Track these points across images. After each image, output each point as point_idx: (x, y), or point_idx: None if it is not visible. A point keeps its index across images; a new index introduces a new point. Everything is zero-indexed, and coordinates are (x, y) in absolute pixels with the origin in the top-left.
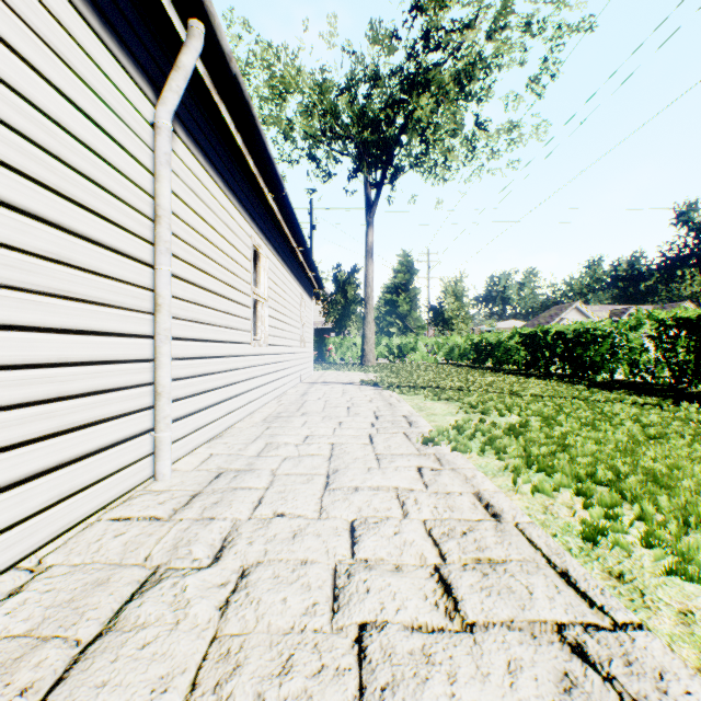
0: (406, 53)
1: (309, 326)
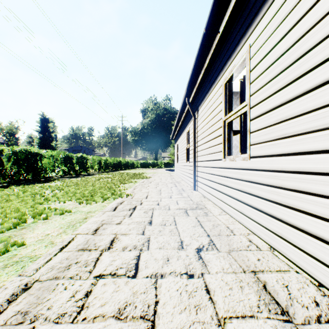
0: None
1: None
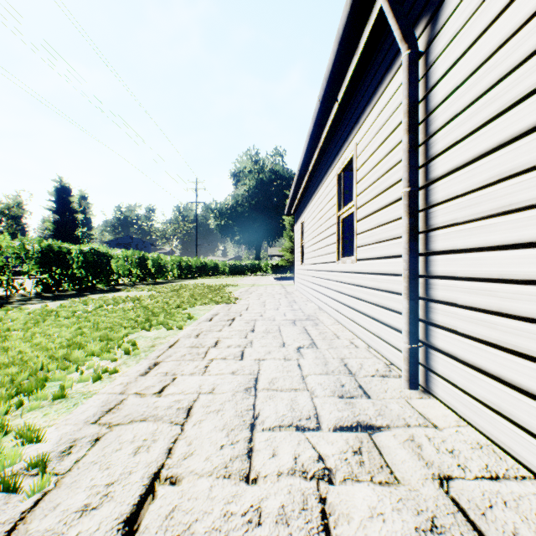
0: None
1: None
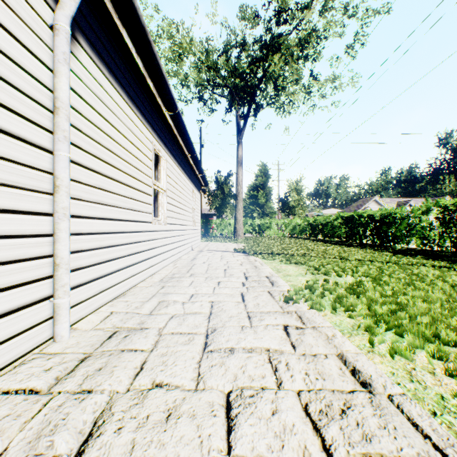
0: (264, 27)
1: (198, 211)
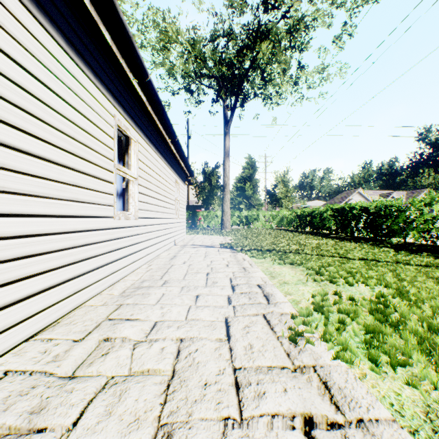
0: (252, 14)
1: (182, 203)
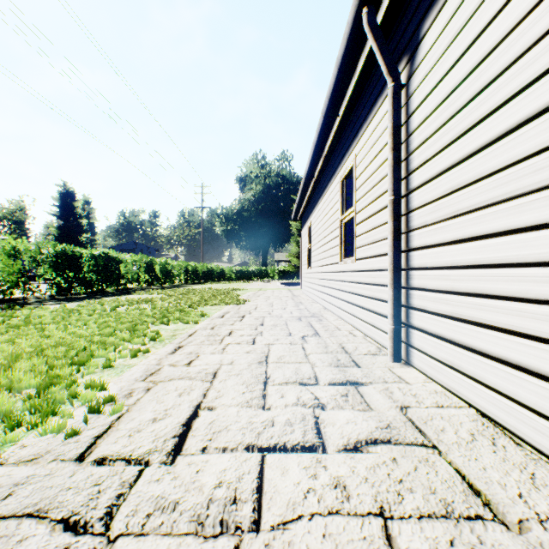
0: None
1: None
